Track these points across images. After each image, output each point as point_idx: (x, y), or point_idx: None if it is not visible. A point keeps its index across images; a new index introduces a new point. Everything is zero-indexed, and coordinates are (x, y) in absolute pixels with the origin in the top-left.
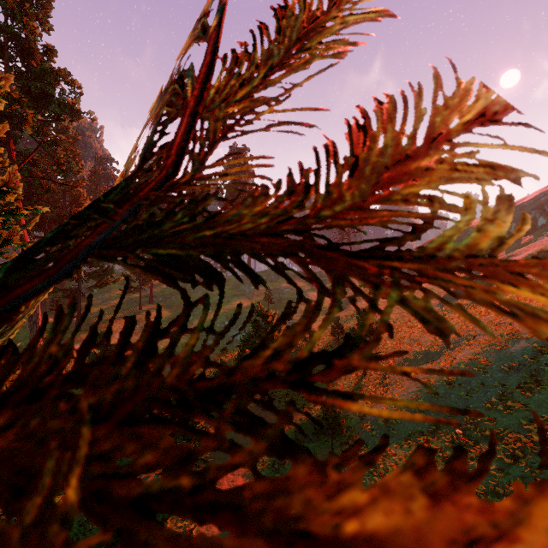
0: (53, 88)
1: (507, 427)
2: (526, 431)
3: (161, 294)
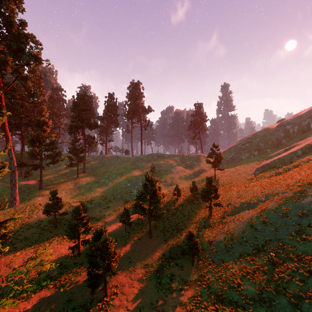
0: (25, 46)
1: (303, 252)
2: None
3: (90, 167)
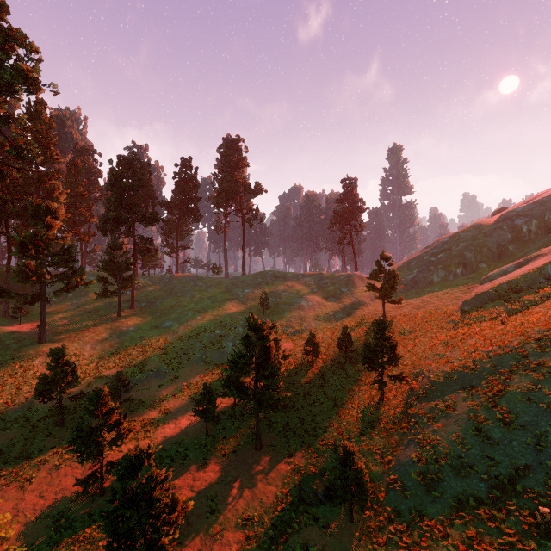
0: (7, 55)
1: None
2: None
3: (145, 298)
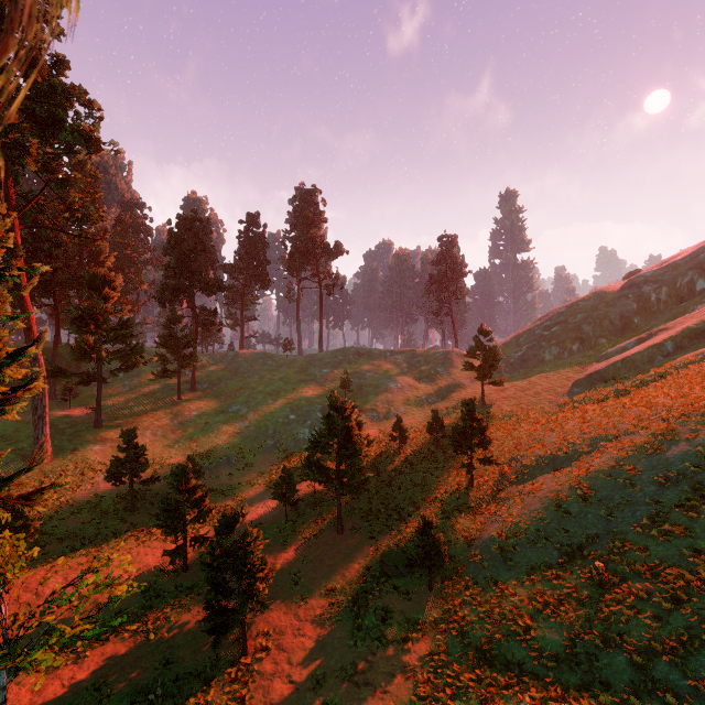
0: (65, 111)
1: (664, 559)
2: (690, 564)
3: (206, 379)
